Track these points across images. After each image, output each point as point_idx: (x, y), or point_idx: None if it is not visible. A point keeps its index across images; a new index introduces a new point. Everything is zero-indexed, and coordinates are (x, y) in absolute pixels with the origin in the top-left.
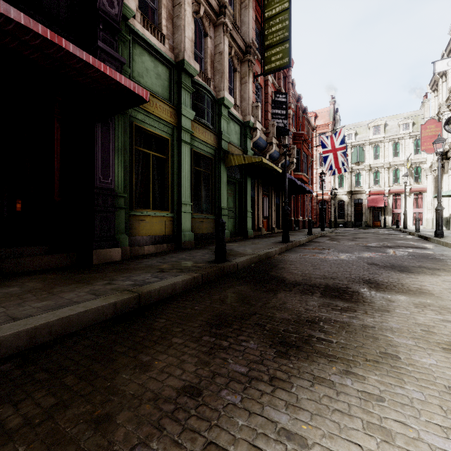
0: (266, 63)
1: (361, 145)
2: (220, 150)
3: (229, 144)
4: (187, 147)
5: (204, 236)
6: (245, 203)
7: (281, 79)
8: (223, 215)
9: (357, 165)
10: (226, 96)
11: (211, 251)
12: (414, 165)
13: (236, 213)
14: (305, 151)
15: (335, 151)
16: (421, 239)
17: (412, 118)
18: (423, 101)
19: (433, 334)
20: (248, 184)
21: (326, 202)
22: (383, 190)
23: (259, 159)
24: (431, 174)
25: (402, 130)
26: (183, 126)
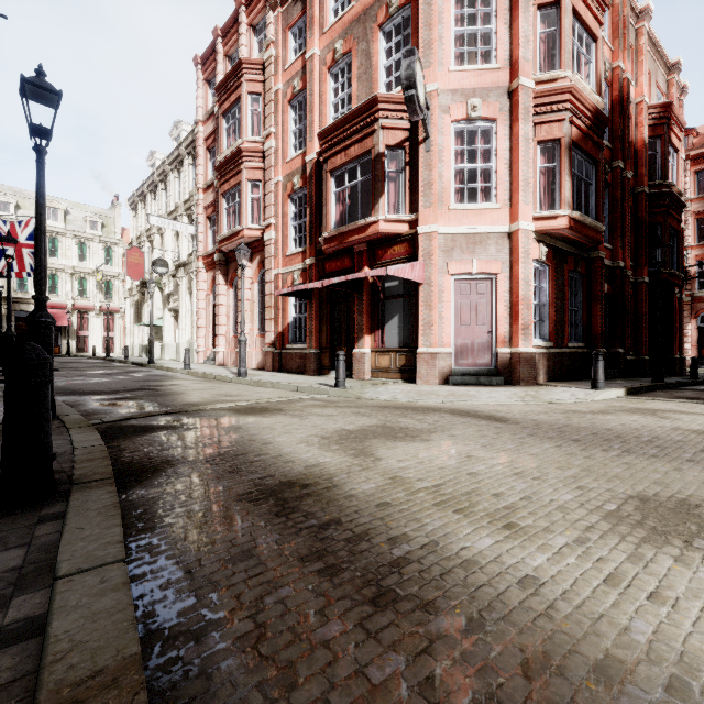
0: None
1: None
2: None
3: None
4: None
5: None
6: None
7: None
8: None
9: None
10: None
11: None
12: (105, 277)
13: None
14: None
15: (19, 247)
16: (139, 366)
17: (102, 217)
18: (115, 202)
19: (188, 390)
20: None
21: None
22: (66, 304)
23: None
24: (130, 297)
25: (90, 228)
26: None
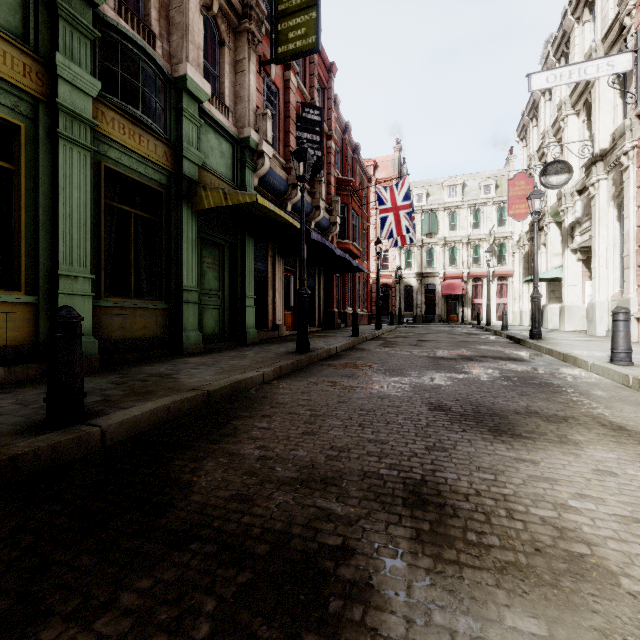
0: (279, 41)
1: (434, 210)
2: (181, 178)
3: (205, 172)
4: (78, 153)
5: (139, 344)
6: (243, 282)
7: (315, 87)
8: (186, 302)
9: (429, 237)
10: (191, 74)
11: (113, 382)
12: (497, 240)
13: (224, 300)
14: (355, 209)
15: (396, 211)
16: (512, 343)
17: (495, 178)
18: (508, 157)
19: None
20: (248, 249)
21: (389, 288)
22: (461, 273)
23: (252, 198)
24: (519, 251)
25: (483, 194)
26: (62, 102)
